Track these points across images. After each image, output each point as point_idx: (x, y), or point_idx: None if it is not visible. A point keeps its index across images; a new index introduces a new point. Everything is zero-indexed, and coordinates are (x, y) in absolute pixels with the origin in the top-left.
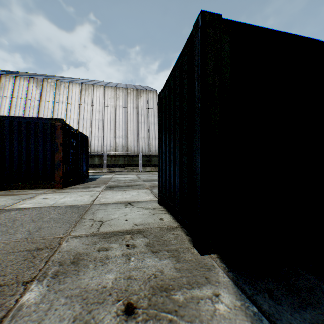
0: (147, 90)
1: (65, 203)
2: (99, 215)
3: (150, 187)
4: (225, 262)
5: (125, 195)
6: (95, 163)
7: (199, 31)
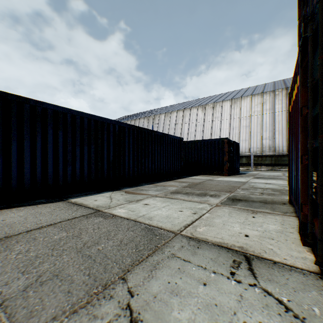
0: None
1: (234, 180)
2: (251, 184)
3: None
4: None
5: (267, 181)
6: (242, 162)
7: None
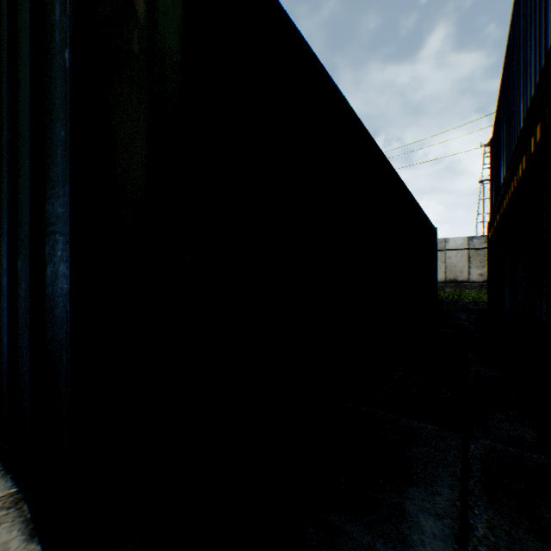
0: None
1: None
2: None
3: None
4: None
5: None
6: None
7: None
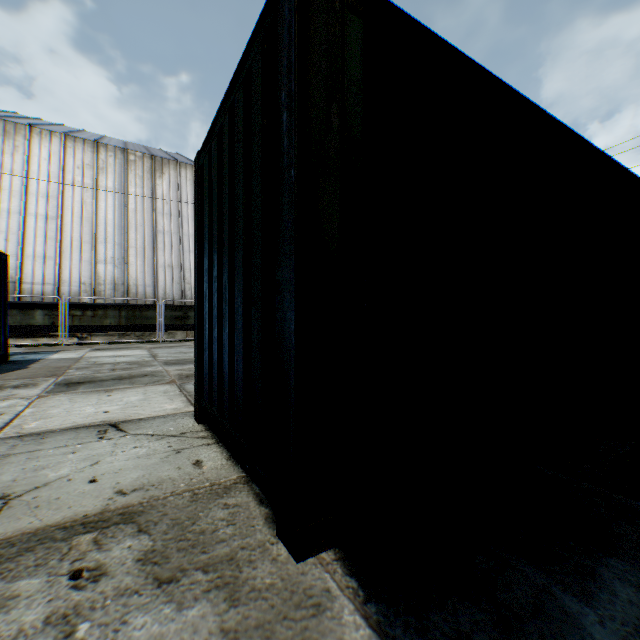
0: (177, 162)
1: None
2: (5, 475)
3: (180, 377)
4: (355, 573)
5: (109, 403)
6: (36, 322)
7: None
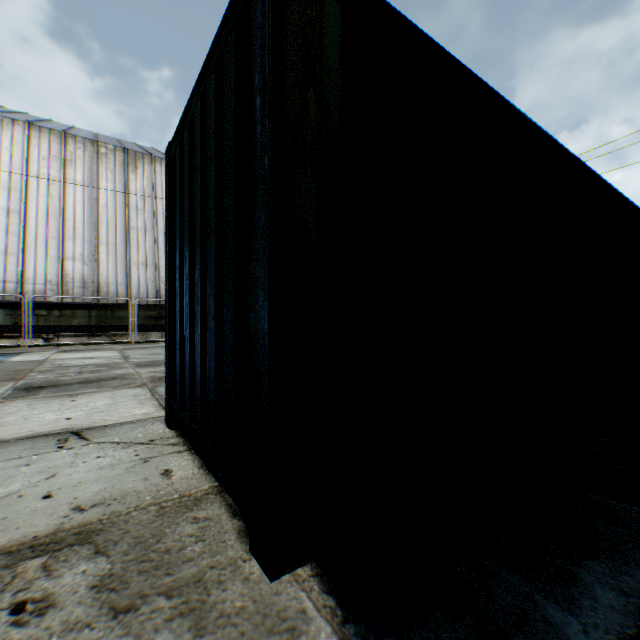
0: (152, 156)
1: None
2: None
3: (152, 380)
4: (333, 590)
5: (73, 408)
6: None
7: None
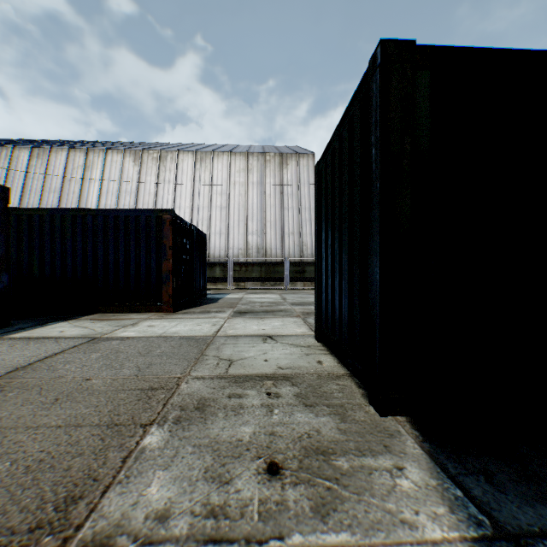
0: (297, 154)
1: (178, 333)
2: (226, 351)
3: (303, 313)
4: (418, 429)
5: (263, 325)
6: (216, 275)
7: (378, 71)
